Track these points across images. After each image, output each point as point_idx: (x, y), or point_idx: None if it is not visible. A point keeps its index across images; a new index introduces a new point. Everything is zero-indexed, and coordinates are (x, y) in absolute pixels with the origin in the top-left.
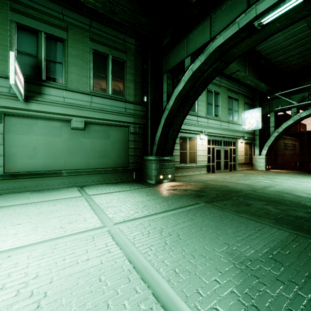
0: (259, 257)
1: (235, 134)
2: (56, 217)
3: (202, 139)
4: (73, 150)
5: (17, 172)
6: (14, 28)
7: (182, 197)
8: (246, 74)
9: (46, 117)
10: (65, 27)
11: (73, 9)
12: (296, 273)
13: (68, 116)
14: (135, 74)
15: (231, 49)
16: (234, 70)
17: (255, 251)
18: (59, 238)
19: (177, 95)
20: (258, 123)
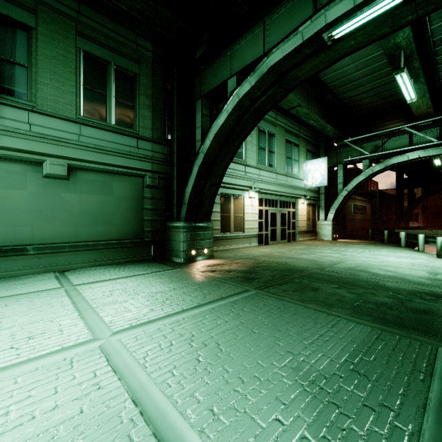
0: (336, 370)
1: (295, 192)
2: (4, 328)
3: (252, 197)
4: (47, 211)
5: None
6: None
7: (225, 282)
8: (309, 111)
9: None
10: (33, 7)
11: None
12: (388, 391)
13: (37, 156)
14: (153, 97)
15: (291, 70)
16: (295, 104)
17: (331, 361)
18: (3, 370)
19: (216, 131)
20: (324, 177)
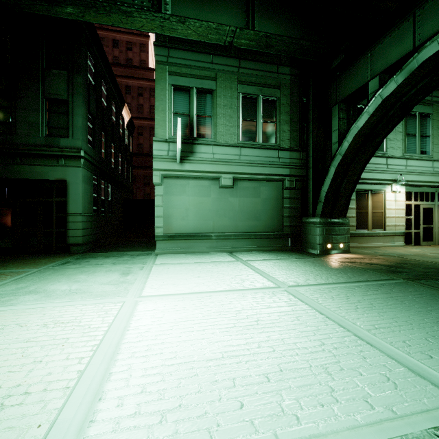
0: None
1: None
2: (226, 275)
3: (396, 191)
4: (221, 211)
5: (172, 233)
6: (171, 91)
7: (367, 271)
8: None
9: (197, 176)
10: (214, 76)
11: (221, 54)
12: None
13: (217, 174)
14: (291, 112)
15: None
16: None
17: None
18: (242, 290)
19: (355, 133)
20: None
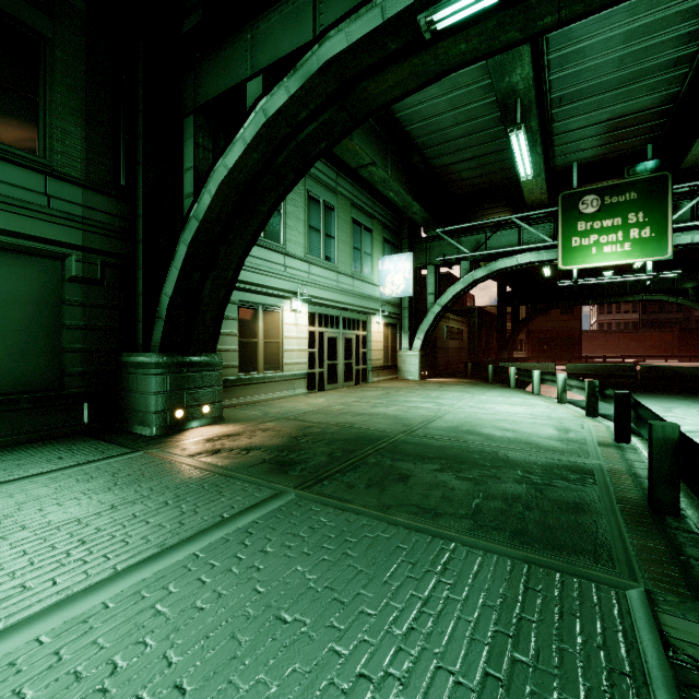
0: None
1: (367, 304)
2: None
3: (297, 311)
4: None
5: None
6: None
7: (235, 477)
8: (388, 176)
9: None
10: None
11: None
12: None
13: None
14: (89, 95)
15: (363, 79)
16: (366, 161)
17: (456, 686)
18: None
19: (223, 178)
20: (409, 283)
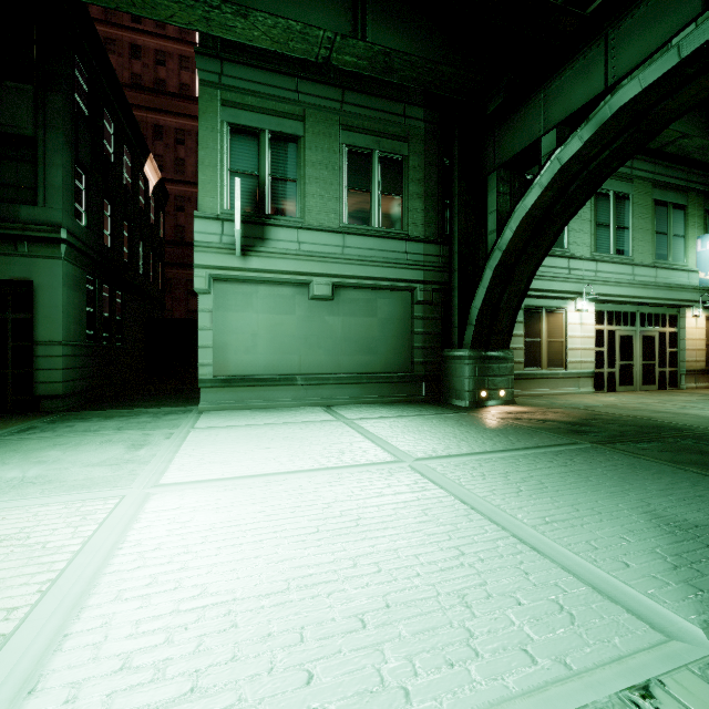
0: None
1: (677, 295)
2: (314, 444)
3: (582, 310)
4: (312, 338)
5: (229, 376)
6: (227, 134)
7: (539, 432)
8: None
9: (272, 280)
10: (301, 114)
11: (313, 78)
12: None
13: (305, 277)
14: (425, 181)
15: (659, 103)
16: (673, 136)
17: None
18: (338, 468)
19: (522, 216)
20: None
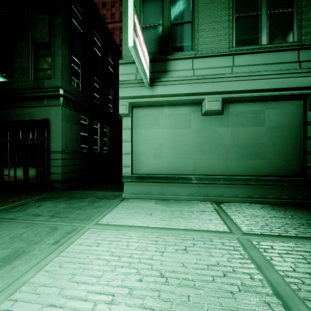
0: None
1: None
2: None
3: None
4: (204, 146)
5: (143, 174)
6: (140, 1)
7: None
8: None
9: (172, 102)
10: None
11: None
12: None
13: (198, 96)
14: None
15: None
16: None
17: None
18: None
19: None
20: None
